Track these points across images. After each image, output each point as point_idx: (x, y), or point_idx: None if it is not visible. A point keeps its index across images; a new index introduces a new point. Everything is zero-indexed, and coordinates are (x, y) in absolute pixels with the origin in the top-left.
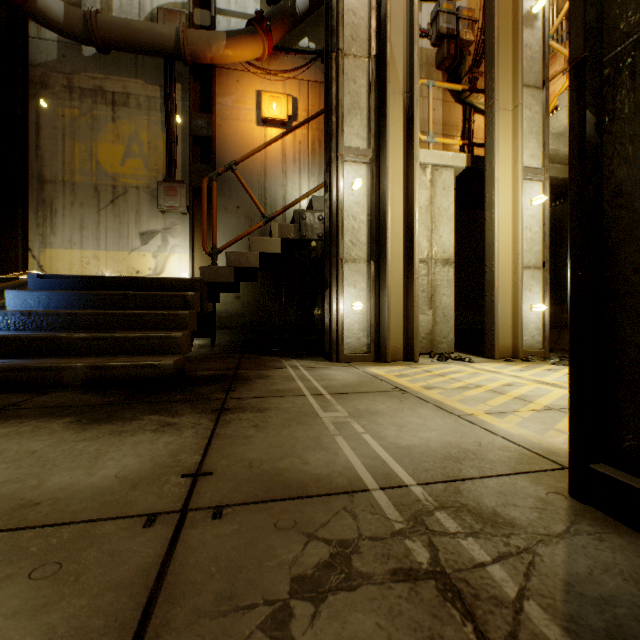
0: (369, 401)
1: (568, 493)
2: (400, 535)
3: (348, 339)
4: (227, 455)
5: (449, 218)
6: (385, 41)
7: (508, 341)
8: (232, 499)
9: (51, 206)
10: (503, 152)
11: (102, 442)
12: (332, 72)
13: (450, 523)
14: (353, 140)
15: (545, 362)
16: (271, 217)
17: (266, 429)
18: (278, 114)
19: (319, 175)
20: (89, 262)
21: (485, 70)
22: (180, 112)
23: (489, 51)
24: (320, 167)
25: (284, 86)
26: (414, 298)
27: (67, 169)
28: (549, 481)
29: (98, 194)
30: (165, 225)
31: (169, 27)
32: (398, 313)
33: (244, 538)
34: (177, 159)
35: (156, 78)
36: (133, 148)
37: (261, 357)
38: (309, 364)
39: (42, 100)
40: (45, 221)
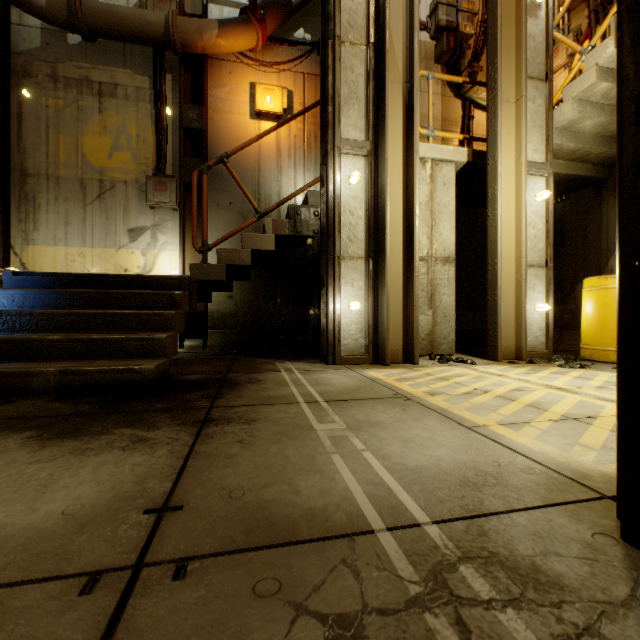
0: (369, 410)
1: (619, 535)
2: (417, 605)
3: (345, 340)
4: (203, 481)
5: (449, 215)
6: (384, 28)
7: (511, 342)
8: (202, 547)
9: (34, 201)
10: (506, 146)
11: (59, 464)
12: (328, 60)
13: (480, 584)
14: (350, 131)
15: (550, 364)
16: (264, 212)
17: (253, 445)
18: (272, 107)
19: (315, 171)
20: (74, 260)
21: (487, 60)
22: (170, 104)
23: (492, 40)
24: (316, 162)
25: (279, 78)
26: (414, 297)
27: (51, 162)
28: (591, 516)
29: (84, 189)
30: (155, 221)
31: (158, 14)
32: (397, 313)
33: (210, 613)
34: (167, 153)
35: (145, 68)
36: (121, 141)
37: (254, 359)
38: (304, 367)
39: (24, 89)
40: (28, 216)
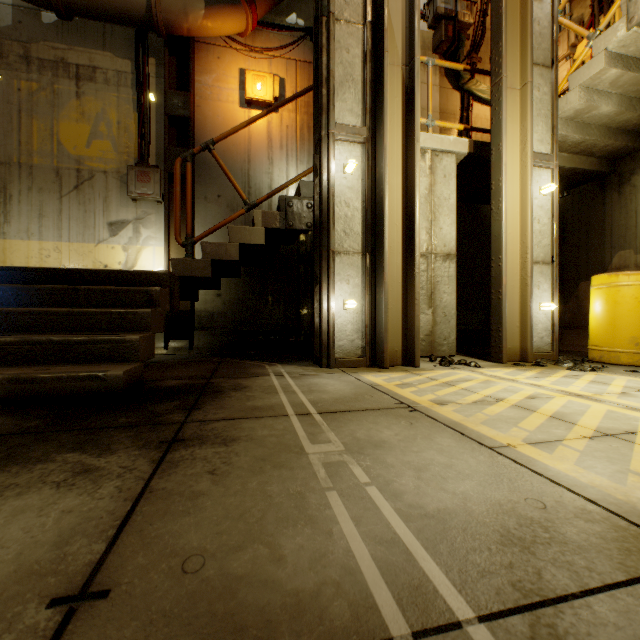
0: (370, 424)
1: None
2: None
3: (340, 341)
4: (151, 541)
5: (450, 209)
6: (382, 5)
7: (516, 343)
8: None
9: (5, 191)
10: (510, 135)
11: None
12: (322, 39)
13: None
14: (346, 116)
15: (558, 366)
16: (254, 204)
17: (226, 478)
18: (263, 95)
19: (308, 163)
20: (49, 255)
21: (491, 44)
22: (154, 90)
23: (495, 23)
24: (309, 154)
25: (270, 65)
26: (414, 295)
27: (23, 150)
28: None
29: (60, 179)
30: (137, 214)
31: None
32: (396, 312)
33: None
34: (151, 142)
35: (127, 51)
36: (100, 128)
37: (242, 362)
38: (296, 370)
39: None
40: None
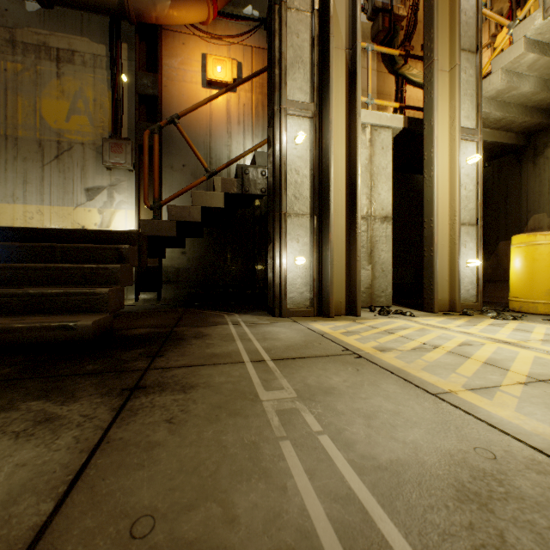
0: (320, 371)
1: None
2: None
3: (291, 294)
4: (101, 499)
5: (387, 177)
6: None
7: (445, 295)
8: None
9: None
10: (440, 112)
11: None
12: (275, 24)
13: None
14: (296, 94)
15: (483, 316)
16: (214, 172)
17: (183, 427)
18: (223, 76)
19: (262, 137)
20: (33, 217)
21: (423, 32)
22: (126, 71)
23: (428, 13)
24: (263, 129)
25: (229, 50)
26: (357, 253)
27: (9, 123)
28: None
29: (42, 149)
30: (111, 181)
31: None
32: (340, 268)
33: None
34: (123, 117)
35: (102, 37)
36: (78, 105)
37: (204, 311)
38: (251, 319)
39: None
40: None
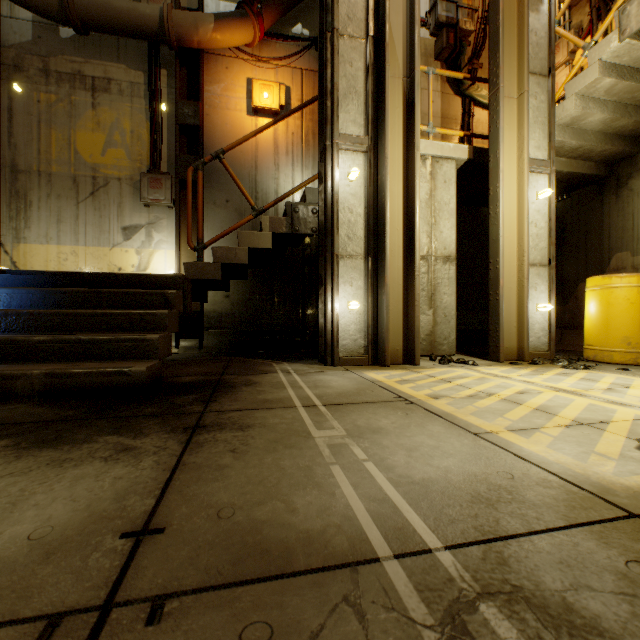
0: (370, 414)
1: None
2: None
3: (344, 341)
4: (190, 498)
5: (450, 213)
6: (384, 20)
7: (513, 343)
8: (183, 581)
9: (25, 198)
10: (508, 142)
11: (33, 477)
12: (327, 53)
13: (506, 629)
14: (349, 127)
15: (553, 365)
16: (261, 210)
17: (246, 455)
18: (270, 103)
19: (313, 168)
20: (67, 258)
21: (489, 55)
22: (165, 99)
23: (493, 35)
24: (314, 160)
25: (276, 74)
26: (415, 297)
27: (43, 158)
28: (621, 540)
29: (77, 186)
30: (149, 219)
31: (152, 7)
32: (397, 313)
33: None
34: (162, 149)
35: (140, 63)
36: (115, 137)
37: (251, 360)
38: (302, 368)
39: (15, 84)
40: (19, 214)
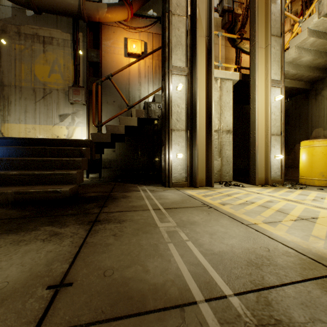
0: (189, 214)
1: None
2: None
3: (175, 174)
4: (89, 263)
5: (230, 107)
6: (195, 7)
7: (262, 175)
8: (80, 318)
9: (8, 99)
10: (260, 71)
11: (1, 251)
12: (166, 24)
13: None
14: (177, 62)
15: (284, 187)
16: (131, 106)
17: (121, 237)
18: (136, 50)
19: (158, 84)
20: (30, 131)
21: (250, 25)
22: (82, 48)
23: (252, 15)
24: (159, 80)
25: (139, 35)
26: (211, 151)
27: (17, 79)
28: None
29: (35, 93)
30: (73, 111)
31: None
32: (202, 159)
33: None
34: (80, 74)
35: (68, 29)
36: (55, 68)
37: (126, 184)
38: (153, 188)
39: (2, 39)
40: (4, 108)
